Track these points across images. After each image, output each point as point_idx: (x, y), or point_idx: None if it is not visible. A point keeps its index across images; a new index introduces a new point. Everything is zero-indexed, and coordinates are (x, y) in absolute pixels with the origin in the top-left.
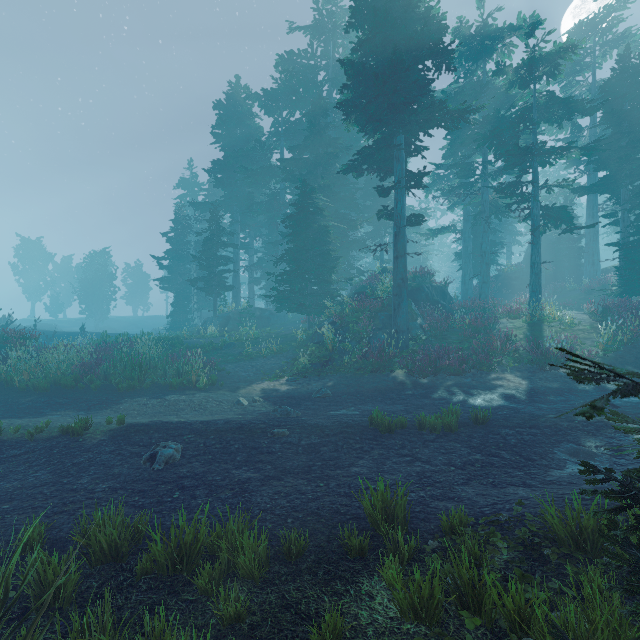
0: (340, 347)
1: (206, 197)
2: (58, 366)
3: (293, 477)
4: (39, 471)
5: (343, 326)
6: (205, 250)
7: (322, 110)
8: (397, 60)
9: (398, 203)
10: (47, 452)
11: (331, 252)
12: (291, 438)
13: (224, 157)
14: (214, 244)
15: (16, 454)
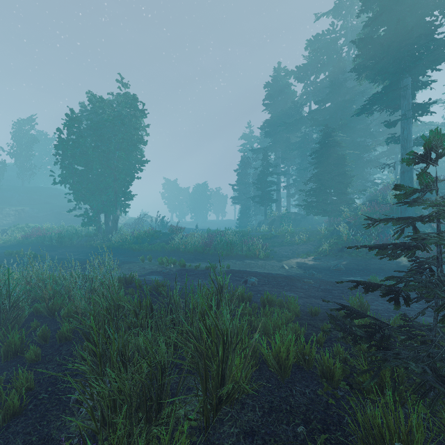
0: (353, 239)
1: (259, 144)
2: (194, 243)
3: (314, 299)
4: (203, 280)
5: (356, 225)
6: (259, 178)
7: (340, 70)
8: (400, 27)
9: (404, 130)
10: (203, 275)
11: (347, 172)
12: (314, 285)
13: (270, 117)
14: (265, 174)
15: (193, 274)
